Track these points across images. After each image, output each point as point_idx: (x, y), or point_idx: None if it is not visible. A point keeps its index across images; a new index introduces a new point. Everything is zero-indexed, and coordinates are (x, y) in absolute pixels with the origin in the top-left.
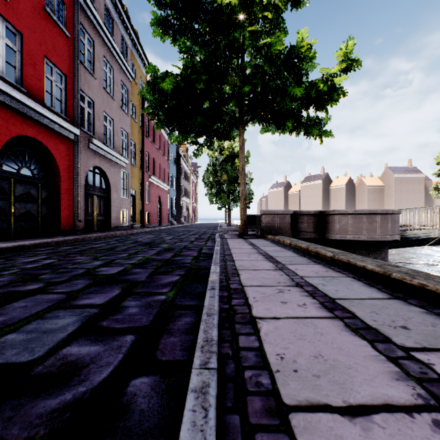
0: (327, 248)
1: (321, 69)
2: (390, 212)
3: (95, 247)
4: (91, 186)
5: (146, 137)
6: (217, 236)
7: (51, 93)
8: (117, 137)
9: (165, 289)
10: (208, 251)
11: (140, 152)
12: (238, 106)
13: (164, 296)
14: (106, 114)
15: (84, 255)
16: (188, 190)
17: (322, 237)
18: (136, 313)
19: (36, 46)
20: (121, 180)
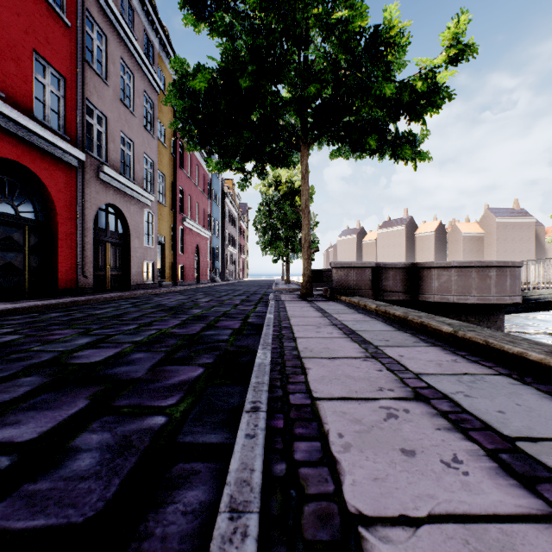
0: (437, 317)
1: (418, 61)
2: (510, 265)
3: (96, 313)
4: (102, 230)
5: (179, 168)
6: (271, 298)
7: (43, 102)
8: (139, 165)
9: (170, 399)
10: (257, 321)
11: (171, 187)
12: (301, 117)
13: (163, 418)
14: (123, 135)
15: (72, 327)
16: (235, 237)
17: (415, 299)
18: (86, 473)
19: (20, 34)
20: (145, 223)
